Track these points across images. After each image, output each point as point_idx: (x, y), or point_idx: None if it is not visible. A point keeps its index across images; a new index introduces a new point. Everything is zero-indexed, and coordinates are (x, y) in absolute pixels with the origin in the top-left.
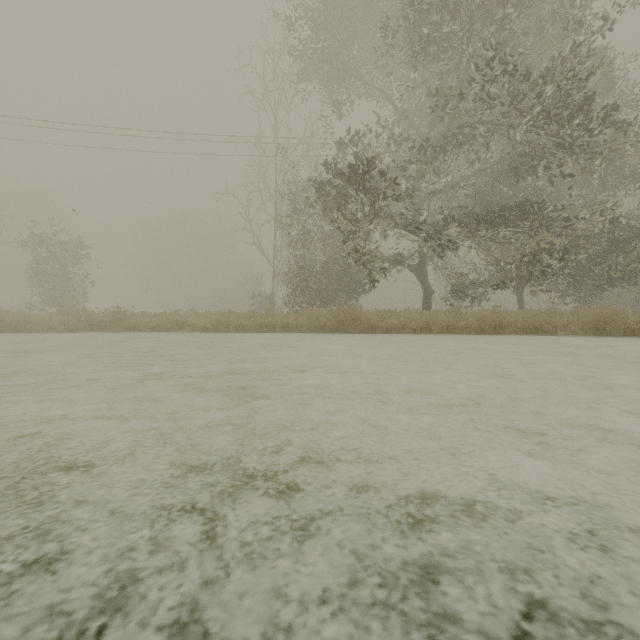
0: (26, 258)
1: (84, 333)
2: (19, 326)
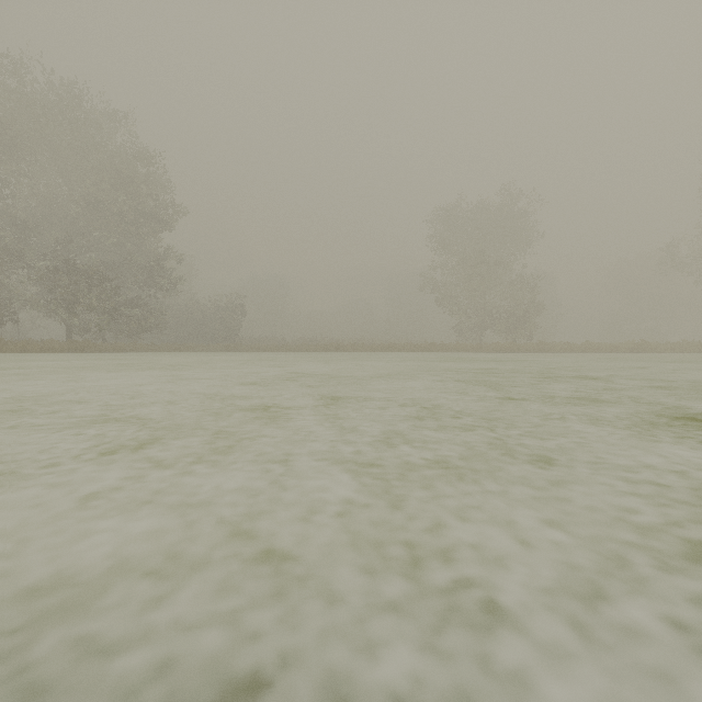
0: None
1: None
2: None
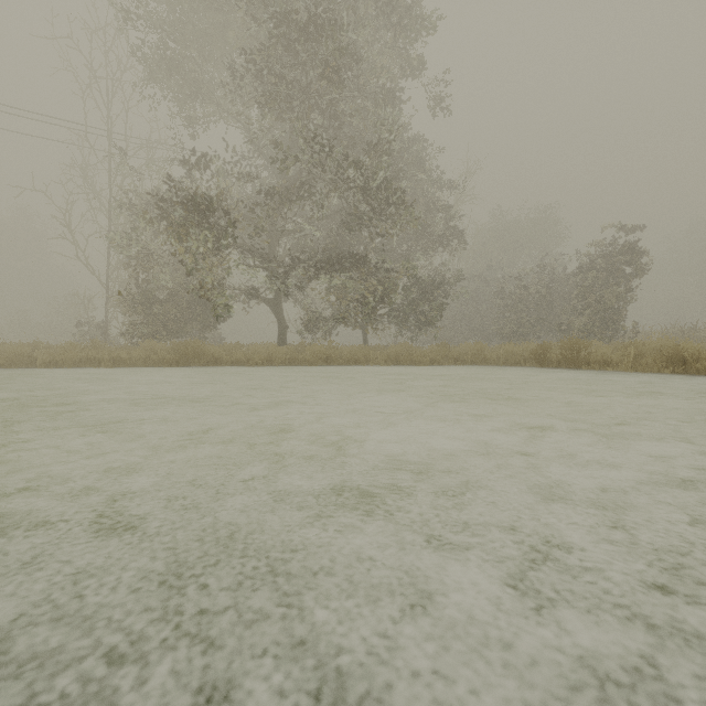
0: None
1: None
2: None
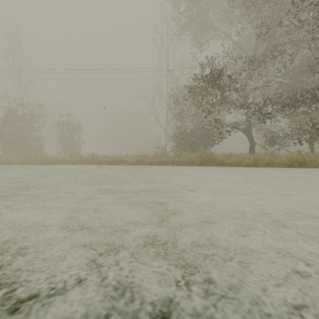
0: (57, 132)
1: (78, 165)
2: (52, 162)
